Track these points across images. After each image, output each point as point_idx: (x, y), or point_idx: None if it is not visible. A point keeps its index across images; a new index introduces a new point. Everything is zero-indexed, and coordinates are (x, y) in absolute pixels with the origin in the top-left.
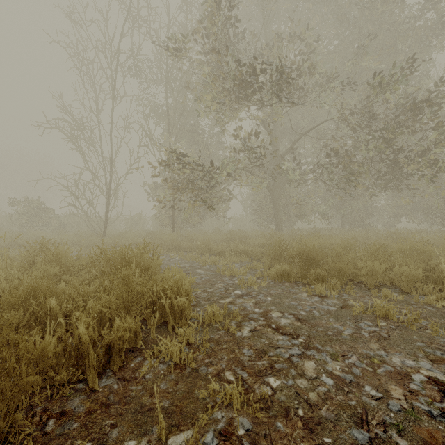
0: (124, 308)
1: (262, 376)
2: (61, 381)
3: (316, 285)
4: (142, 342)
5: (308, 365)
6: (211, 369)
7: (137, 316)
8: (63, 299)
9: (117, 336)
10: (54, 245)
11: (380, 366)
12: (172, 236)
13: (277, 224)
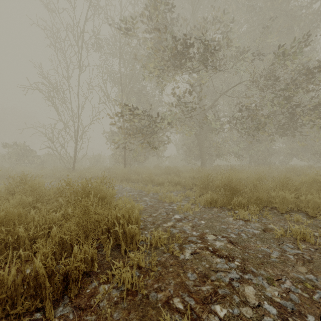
0: (83, 233)
1: (208, 304)
2: (17, 315)
3: (238, 210)
4: (98, 265)
5: (248, 290)
6: (160, 295)
7: (94, 241)
8: (32, 225)
9: (73, 266)
10: (29, 179)
11: (315, 292)
12: (124, 170)
13: (202, 161)
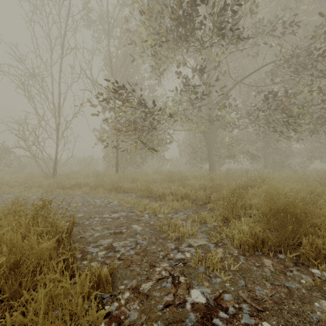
0: None
1: None
2: None
3: (317, 268)
4: None
5: None
6: None
7: None
8: None
9: None
10: None
11: None
12: (114, 177)
13: (211, 165)
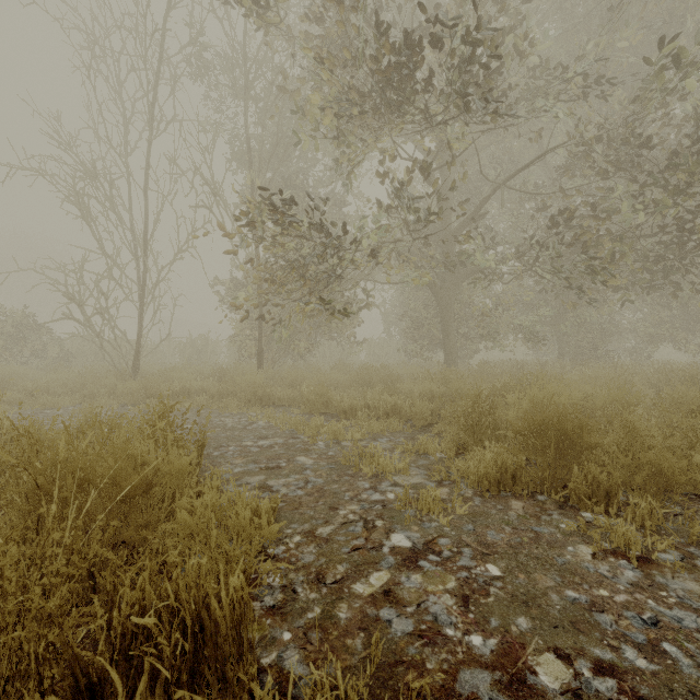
0: None
1: None
2: None
3: (592, 510)
4: None
5: None
6: None
7: None
8: None
9: None
10: None
11: None
12: (256, 376)
13: (448, 353)
